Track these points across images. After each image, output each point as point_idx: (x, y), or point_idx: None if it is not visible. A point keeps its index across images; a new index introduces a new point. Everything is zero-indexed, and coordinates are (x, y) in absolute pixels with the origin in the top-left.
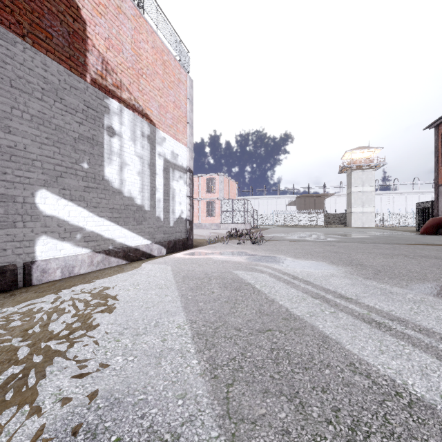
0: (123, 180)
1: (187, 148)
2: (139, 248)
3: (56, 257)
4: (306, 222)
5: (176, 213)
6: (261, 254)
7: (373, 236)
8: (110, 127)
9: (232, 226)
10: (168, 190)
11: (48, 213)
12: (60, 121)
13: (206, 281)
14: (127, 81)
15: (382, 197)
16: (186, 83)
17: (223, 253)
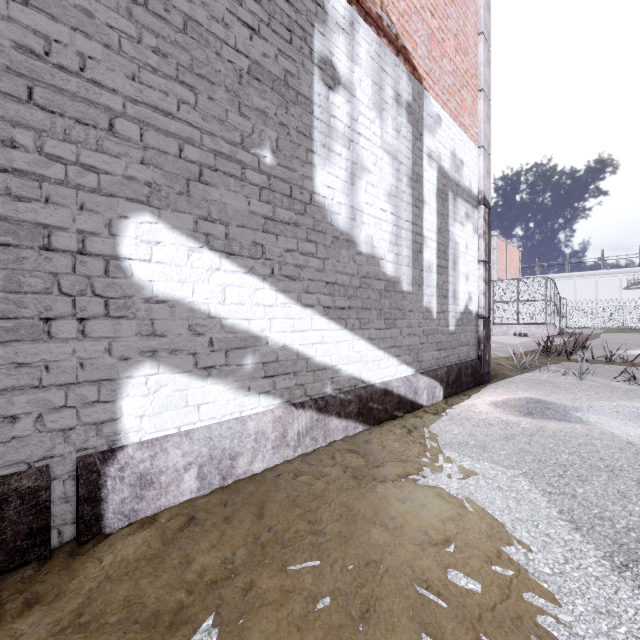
0: (356, 210)
1: (478, 149)
2: (390, 389)
3: (185, 428)
4: None
5: (459, 301)
6: None
7: None
8: (326, 61)
9: (517, 330)
10: (444, 245)
11: (161, 292)
12: (197, 11)
13: None
14: None
15: None
16: None
17: (632, 417)
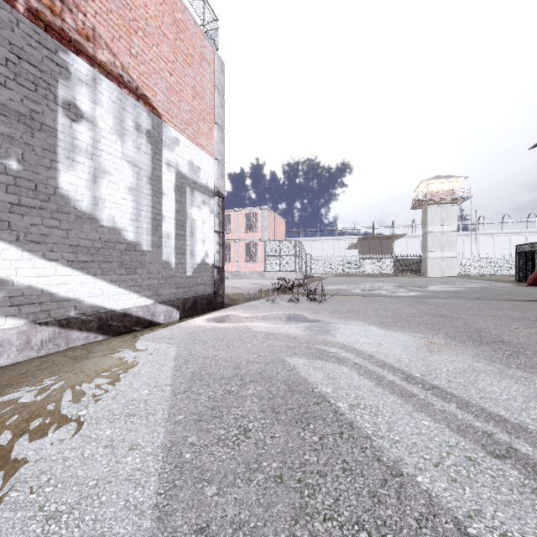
0: (98, 199)
1: (215, 160)
2: (130, 313)
3: None
4: (371, 270)
5: (197, 256)
6: (327, 319)
7: (469, 289)
8: (70, 103)
9: (279, 275)
10: (183, 221)
11: None
12: None
13: (235, 389)
14: (107, 32)
15: (464, 238)
16: (212, 64)
17: (268, 318)
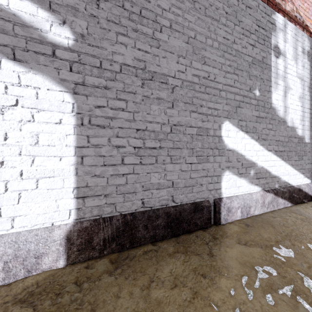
0: (286, 107)
1: None
2: (301, 189)
3: (235, 194)
4: None
5: None
6: None
7: None
8: (275, 46)
9: None
10: None
11: (230, 147)
12: (238, 46)
13: None
14: None
15: None
16: None
17: None
